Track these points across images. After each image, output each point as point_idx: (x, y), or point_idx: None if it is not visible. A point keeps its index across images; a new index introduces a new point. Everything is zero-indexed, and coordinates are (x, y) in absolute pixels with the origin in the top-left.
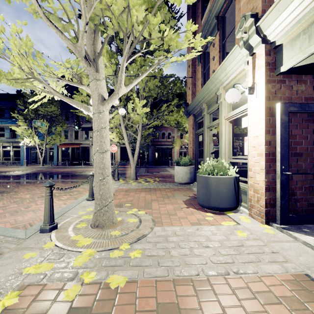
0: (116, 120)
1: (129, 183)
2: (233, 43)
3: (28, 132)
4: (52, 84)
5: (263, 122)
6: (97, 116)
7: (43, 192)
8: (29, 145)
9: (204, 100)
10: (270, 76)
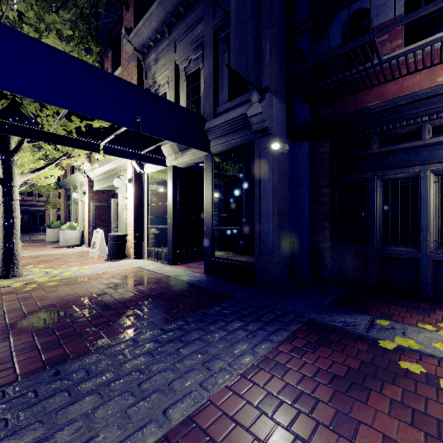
0: None
1: None
2: None
3: None
4: None
5: (88, 208)
6: None
7: None
8: None
9: (71, 184)
10: (91, 190)
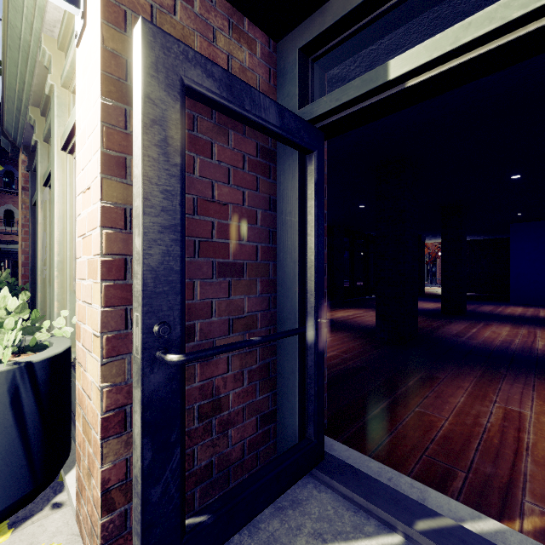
0: None
1: None
2: None
3: None
4: None
5: (98, 119)
6: None
7: None
8: None
9: (28, 93)
10: None
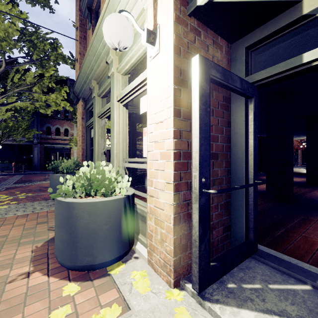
0: None
1: None
2: None
3: None
4: None
5: (171, 94)
6: None
7: None
8: None
9: (93, 74)
10: (180, 11)
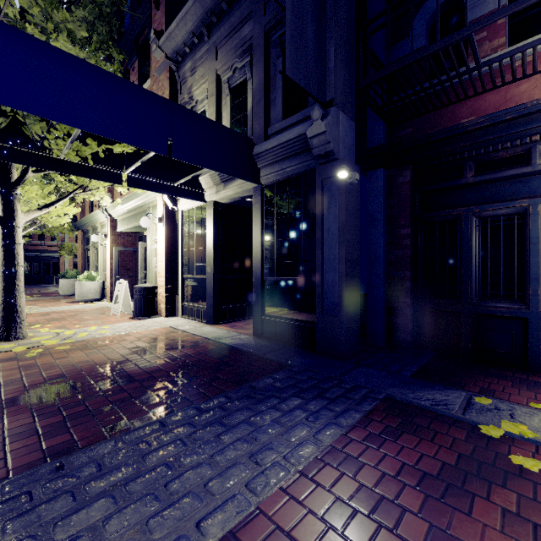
0: None
1: None
2: None
3: None
4: None
5: (110, 254)
6: None
7: None
8: None
9: (89, 224)
10: (113, 232)
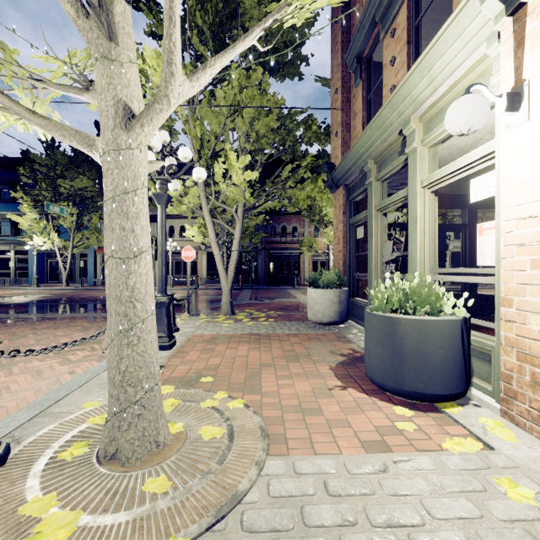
0: (191, 198)
1: (218, 323)
2: (426, 43)
3: (40, 225)
4: (23, 97)
5: None
6: (113, 159)
7: (42, 341)
8: (42, 249)
9: (371, 153)
10: None
